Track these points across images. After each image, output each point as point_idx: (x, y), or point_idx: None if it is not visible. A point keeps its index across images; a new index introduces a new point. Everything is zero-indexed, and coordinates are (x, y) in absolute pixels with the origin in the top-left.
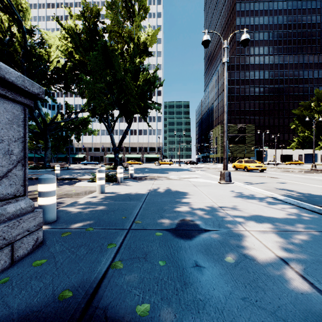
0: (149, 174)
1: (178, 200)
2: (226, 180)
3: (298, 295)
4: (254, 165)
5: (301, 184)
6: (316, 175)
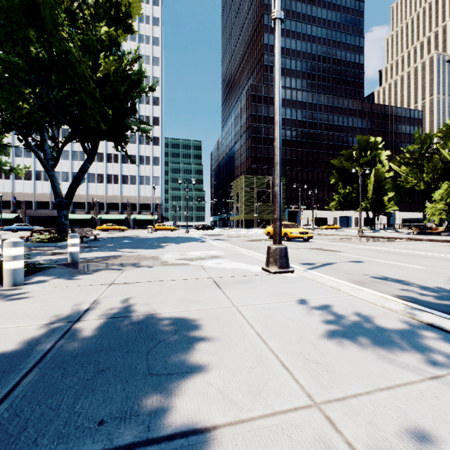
0: (122, 252)
1: (158, 417)
2: (281, 266)
3: None
4: (298, 231)
5: (386, 263)
6: (378, 245)
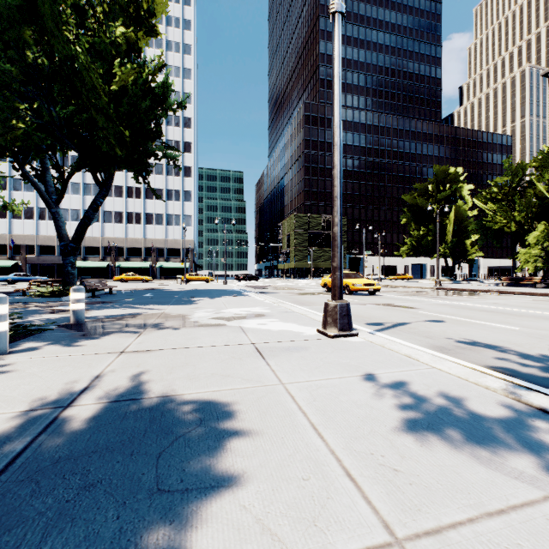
0: (142, 309)
1: None
2: (342, 328)
3: None
4: (362, 282)
5: (473, 323)
6: (461, 300)
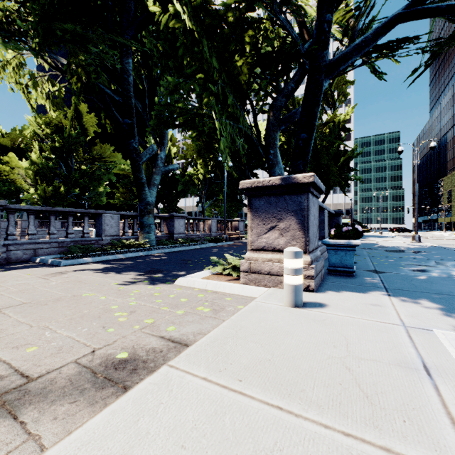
0: None
1: (379, 245)
2: (416, 241)
3: (401, 249)
4: None
5: None
6: None
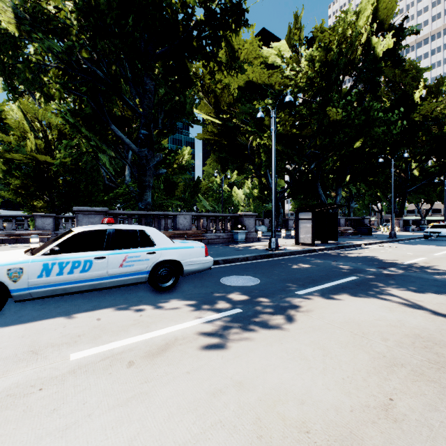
0: None
1: None
2: None
3: None
4: None
5: None
6: None
